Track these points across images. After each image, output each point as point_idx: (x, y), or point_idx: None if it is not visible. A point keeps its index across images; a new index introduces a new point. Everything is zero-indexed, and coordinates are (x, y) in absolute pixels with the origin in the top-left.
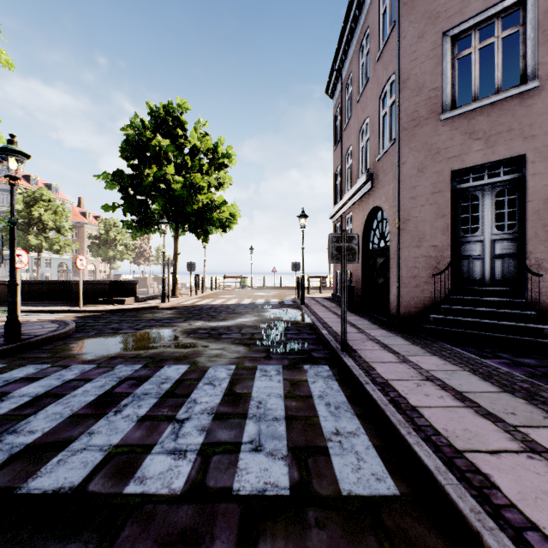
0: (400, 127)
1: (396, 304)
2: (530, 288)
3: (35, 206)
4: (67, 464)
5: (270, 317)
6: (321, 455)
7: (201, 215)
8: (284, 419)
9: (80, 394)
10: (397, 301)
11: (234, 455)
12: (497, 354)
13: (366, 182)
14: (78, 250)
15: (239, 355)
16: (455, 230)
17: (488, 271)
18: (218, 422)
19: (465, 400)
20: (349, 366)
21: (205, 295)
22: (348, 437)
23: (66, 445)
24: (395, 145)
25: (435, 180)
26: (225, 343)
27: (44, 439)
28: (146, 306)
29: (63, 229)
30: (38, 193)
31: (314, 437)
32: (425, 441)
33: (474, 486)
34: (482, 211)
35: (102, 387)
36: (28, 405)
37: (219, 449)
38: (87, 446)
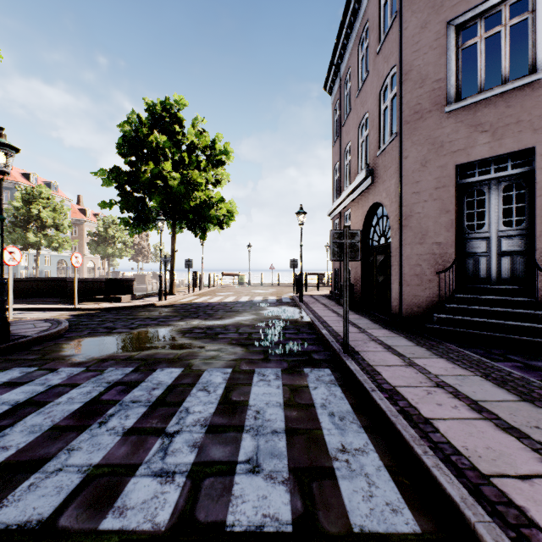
0: (402, 120)
1: (397, 302)
2: (540, 287)
3: (34, 204)
4: (38, 490)
5: (268, 315)
6: (327, 479)
7: (199, 212)
8: (284, 433)
9: (64, 402)
10: (399, 300)
11: (228, 479)
12: (507, 356)
13: (365, 178)
14: (77, 247)
15: (236, 357)
16: (460, 227)
17: (495, 269)
18: (212, 436)
19: (482, 410)
20: (353, 371)
21: (202, 293)
22: (356, 455)
23: (40, 465)
24: (396, 139)
25: (439, 174)
26: (222, 344)
27: (17, 457)
28: (143, 304)
29: (62, 226)
30: (36, 191)
31: (318, 455)
32: (444, 462)
33: (510, 524)
34: (488, 206)
35: (88, 393)
36: (6, 415)
37: (212, 470)
38: (64, 466)
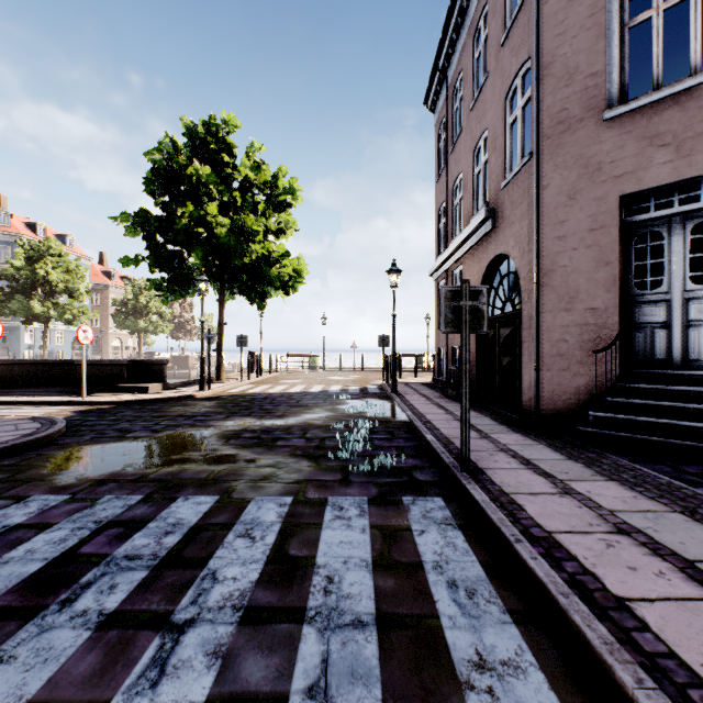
0: (539, 134)
1: (532, 394)
2: None
3: (40, 263)
4: None
5: (348, 412)
6: None
7: (255, 271)
8: (375, 625)
9: (18, 558)
10: (535, 391)
11: None
12: None
13: (484, 221)
14: (99, 320)
15: (299, 477)
16: (625, 285)
17: (678, 347)
18: (249, 631)
19: None
20: (480, 503)
21: (260, 380)
22: (506, 676)
23: None
24: (530, 162)
25: (594, 210)
26: (280, 455)
27: None
28: (177, 396)
29: (77, 292)
30: (44, 246)
31: (437, 675)
32: None
33: None
34: (668, 255)
35: (61, 542)
36: None
37: None
38: None
